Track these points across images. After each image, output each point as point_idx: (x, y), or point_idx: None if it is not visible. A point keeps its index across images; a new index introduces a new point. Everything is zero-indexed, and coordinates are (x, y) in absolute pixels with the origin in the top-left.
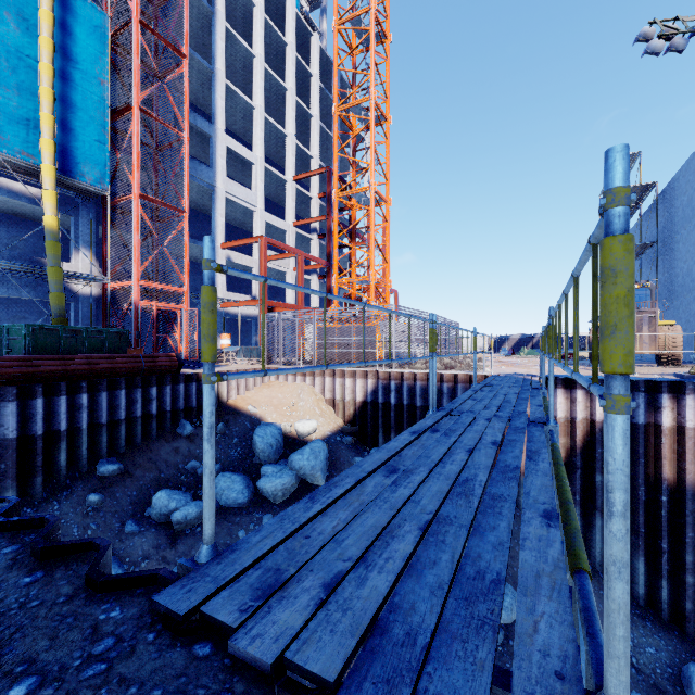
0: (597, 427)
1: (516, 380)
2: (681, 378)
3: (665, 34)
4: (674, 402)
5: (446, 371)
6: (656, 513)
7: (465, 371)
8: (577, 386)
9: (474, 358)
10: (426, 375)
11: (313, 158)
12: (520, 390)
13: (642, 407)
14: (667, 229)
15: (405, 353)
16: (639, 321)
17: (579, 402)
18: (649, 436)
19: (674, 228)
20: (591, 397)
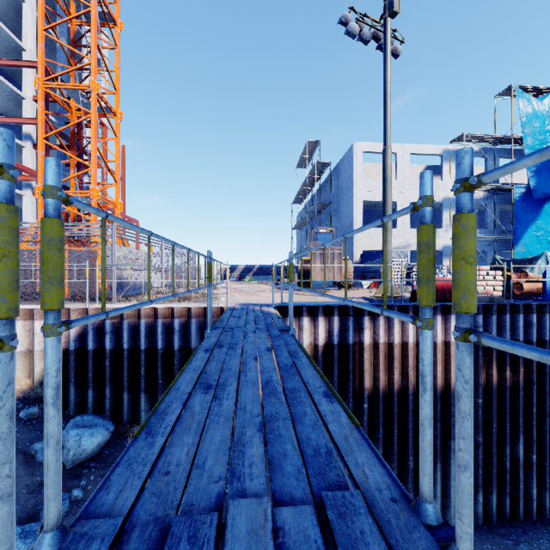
0: (320, 351)
1: (256, 315)
2: (370, 301)
3: (360, 20)
4: (371, 322)
5: (179, 304)
6: (360, 419)
7: (200, 303)
8: (304, 313)
9: (208, 294)
10: (153, 310)
11: (25, 50)
12: (271, 339)
13: (351, 329)
14: (336, 196)
15: (131, 283)
16: (331, 256)
17: (306, 329)
18: (356, 353)
19: (341, 195)
20: (315, 324)
